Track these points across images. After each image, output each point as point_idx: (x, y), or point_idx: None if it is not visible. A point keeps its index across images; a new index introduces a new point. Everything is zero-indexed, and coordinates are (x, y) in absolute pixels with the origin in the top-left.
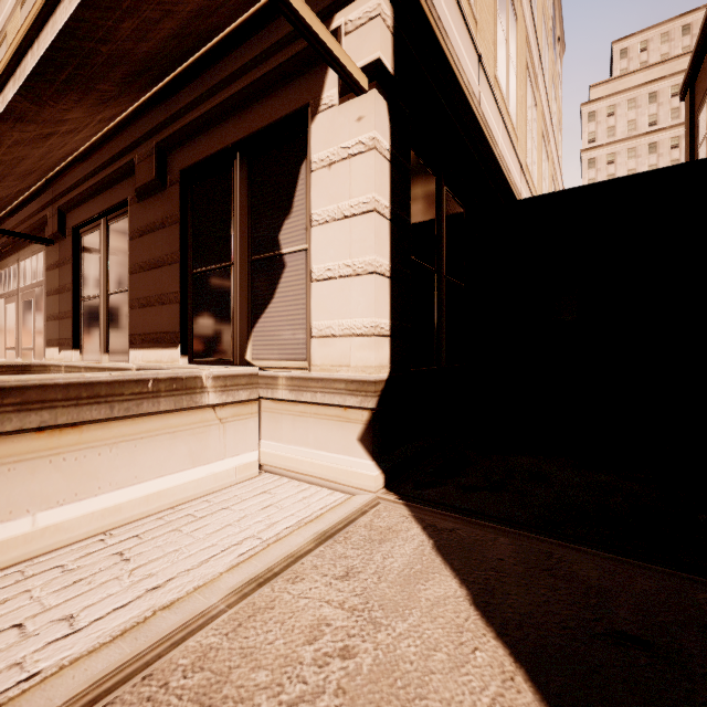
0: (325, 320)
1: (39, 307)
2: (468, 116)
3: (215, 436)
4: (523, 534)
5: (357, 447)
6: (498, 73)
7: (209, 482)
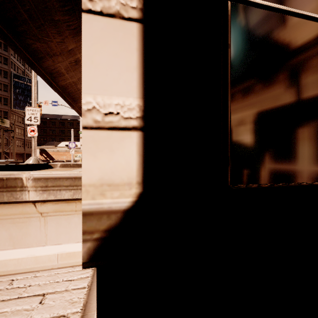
0: None
1: None
2: None
3: (36, 226)
4: None
5: None
6: None
7: (29, 262)
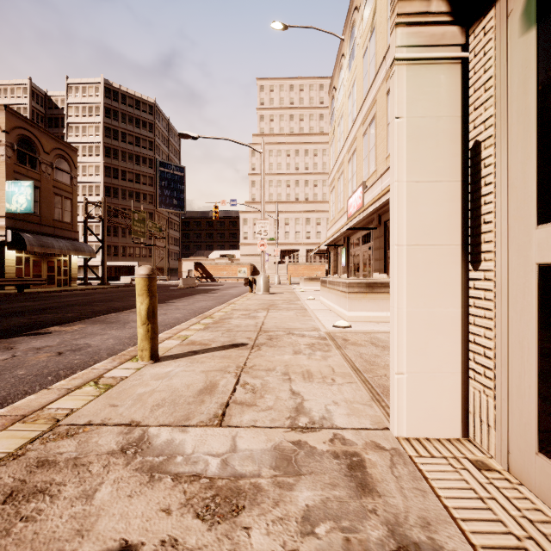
0: None
1: (369, 255)
2: None
3: None
4: None
5: None
6: None
7: None
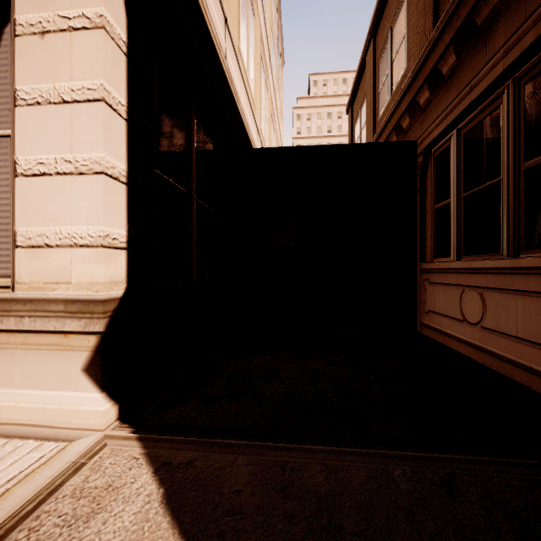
0: (36, 226)
1: None
2: (216, 62)
3: None
4: (260, 445)
5: (81, 380)
6: (241, 47)
7: None
